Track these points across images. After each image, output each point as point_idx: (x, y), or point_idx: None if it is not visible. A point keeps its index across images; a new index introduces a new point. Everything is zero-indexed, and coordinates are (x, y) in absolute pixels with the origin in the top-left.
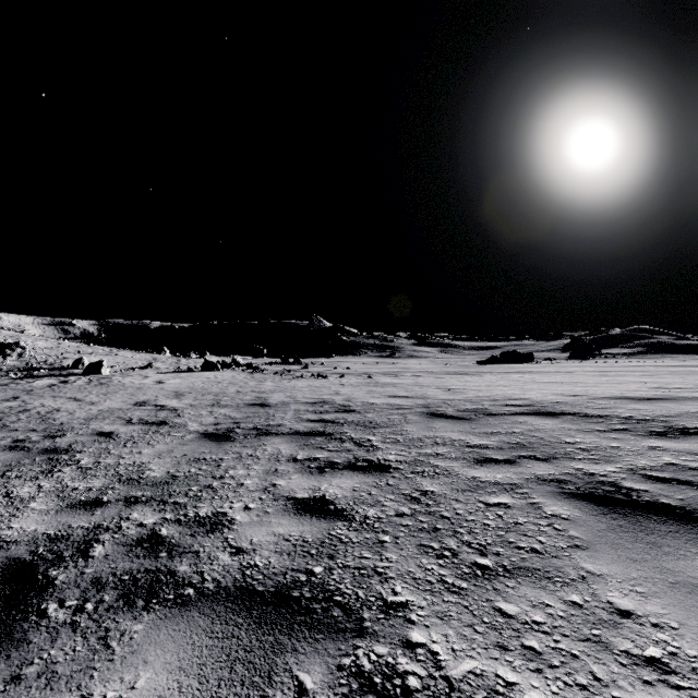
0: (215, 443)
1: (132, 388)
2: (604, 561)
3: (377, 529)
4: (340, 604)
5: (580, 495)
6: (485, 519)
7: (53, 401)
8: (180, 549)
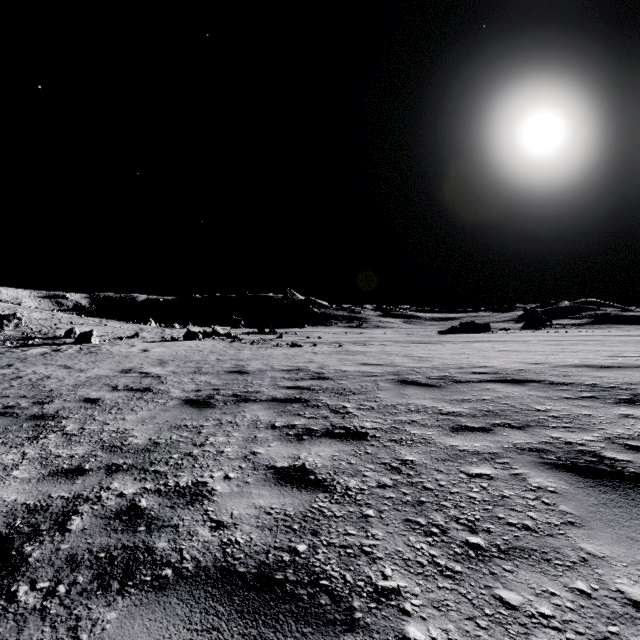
0: (196, 409)
1: (119, 356)
2: (603, 540)
3: (360, 502)
4: (327, 590)
5: (563, 466)
6: (470, 492)
7: (45, 369)
8: (159, 522)
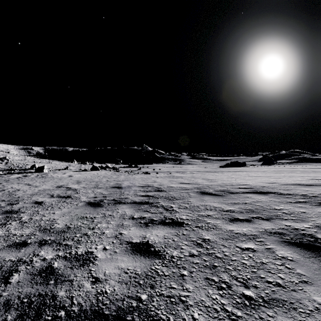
0: (93, 208)
1: (57, 179)
2: None
3: (179, 265)
4: None
5: (295, 243)
6: (243, 259)
7: (17, 185)
8: (62, 278)
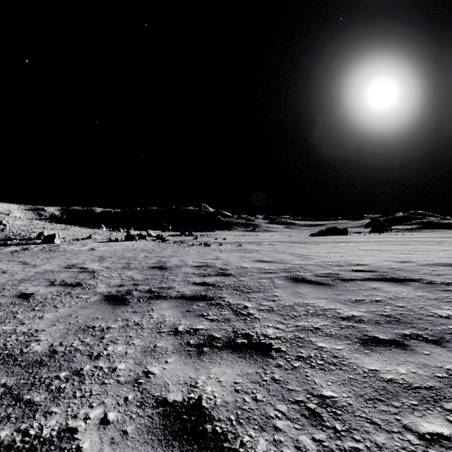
0: (111, 307)
1: (70, 254)
2: None
3: None
4: None
5: None
6: None
7: (6, 265)
8: None
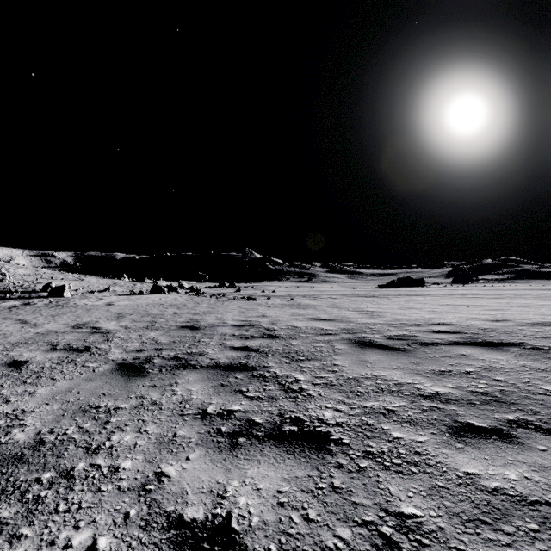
0: (124, 379)
1: (81, 310)
2: None
3: None
4: None
5: None
6: None
7: (0, 323)
8: None
